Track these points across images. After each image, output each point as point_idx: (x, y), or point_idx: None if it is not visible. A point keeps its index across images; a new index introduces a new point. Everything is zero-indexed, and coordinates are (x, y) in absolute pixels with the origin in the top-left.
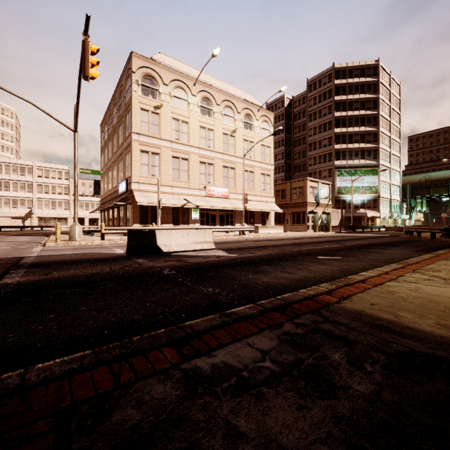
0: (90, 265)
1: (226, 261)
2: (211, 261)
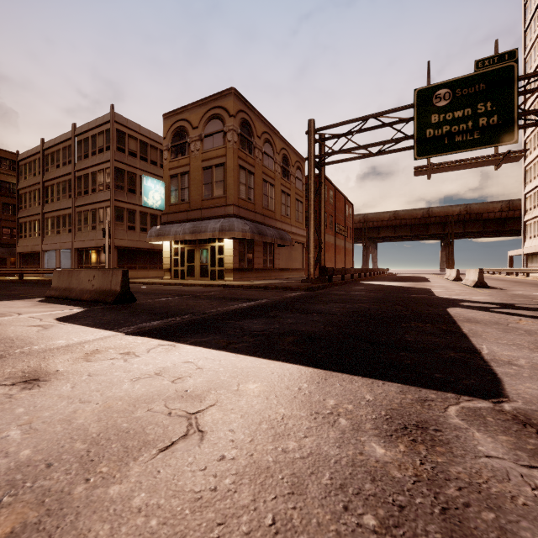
0: (202, 301)
1: (165, 292)
2: (166, 293)
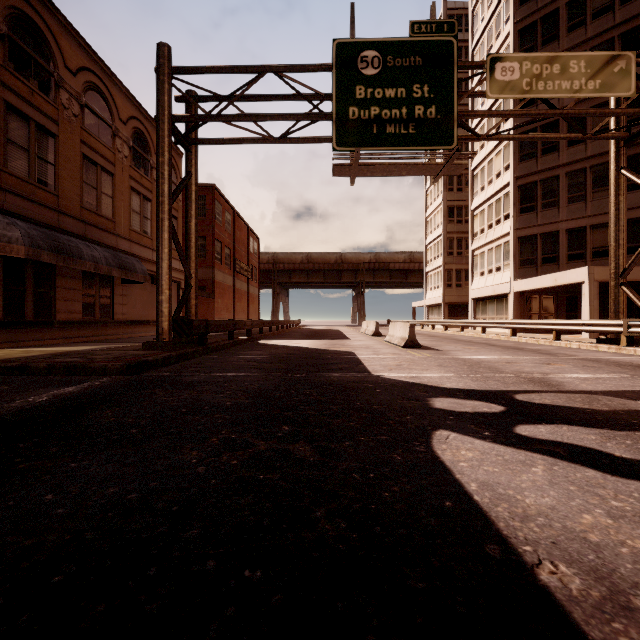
0: None
1: None
2: None
